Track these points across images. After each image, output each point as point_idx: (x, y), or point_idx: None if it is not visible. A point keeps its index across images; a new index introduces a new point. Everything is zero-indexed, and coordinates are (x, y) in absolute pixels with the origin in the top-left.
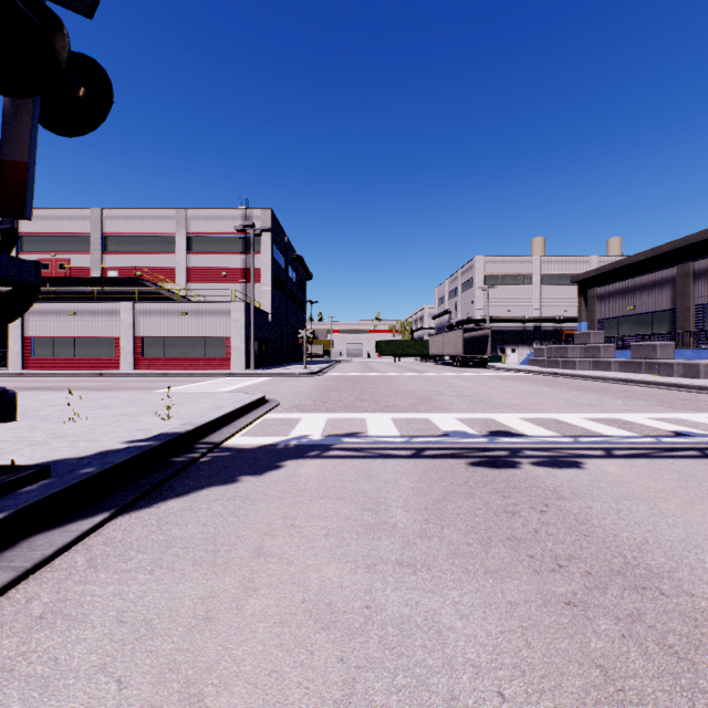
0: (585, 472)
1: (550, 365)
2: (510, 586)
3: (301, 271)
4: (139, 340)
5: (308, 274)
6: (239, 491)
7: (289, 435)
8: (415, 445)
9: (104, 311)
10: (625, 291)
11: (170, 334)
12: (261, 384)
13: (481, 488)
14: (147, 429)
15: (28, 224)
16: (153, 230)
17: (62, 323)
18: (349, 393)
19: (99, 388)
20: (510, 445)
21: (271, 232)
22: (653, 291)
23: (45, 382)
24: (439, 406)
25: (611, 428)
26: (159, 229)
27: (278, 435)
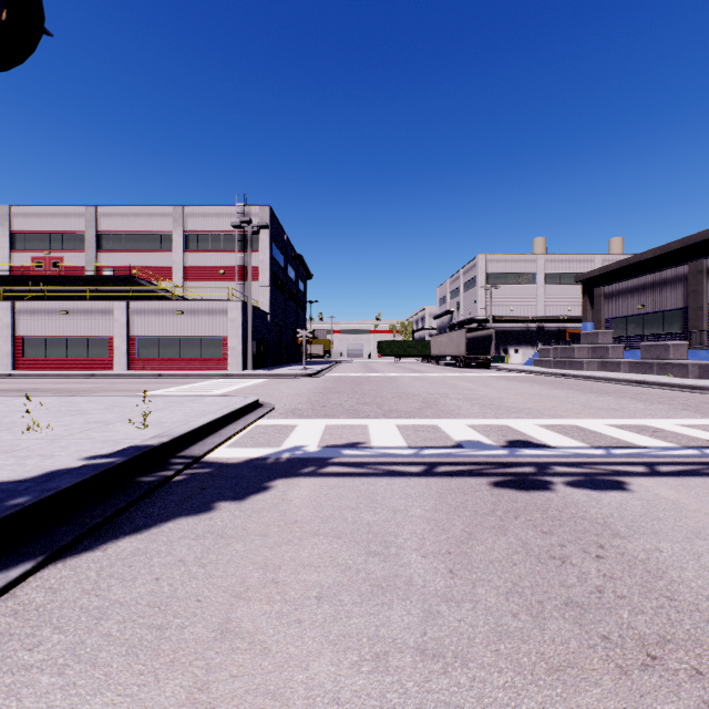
0: (634, 497)
1: (556, 366)
2: (591, 701)
3: (301, 270)
4: (134, 340)
5: (307, 274)
6: (212, 525)
7: (281, 446)
8: (425, 458)
9: (97, 310)
10: (634, 289)
11: (165, 334)
12: (257, 386)
13: (513, 519)
14: (116, 441)
15: (21, 221)
16: (149, 228)
17: (54, 323)
18: (349, 395)
19: (86, 391)
20: (535, 458)
21: (270, 230)
22: (663, 289)
23: (33, 383)
24: (447, 411)
25: (643, 437)
26: (155, 227)
27: (269, 446)
